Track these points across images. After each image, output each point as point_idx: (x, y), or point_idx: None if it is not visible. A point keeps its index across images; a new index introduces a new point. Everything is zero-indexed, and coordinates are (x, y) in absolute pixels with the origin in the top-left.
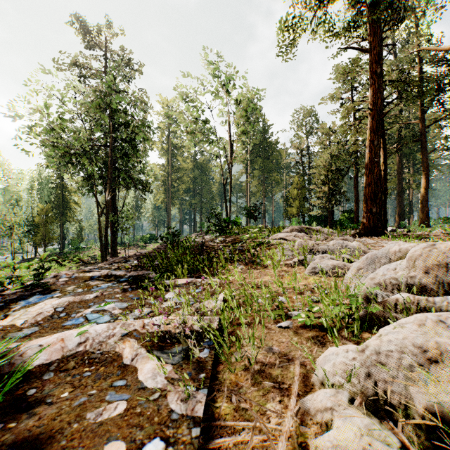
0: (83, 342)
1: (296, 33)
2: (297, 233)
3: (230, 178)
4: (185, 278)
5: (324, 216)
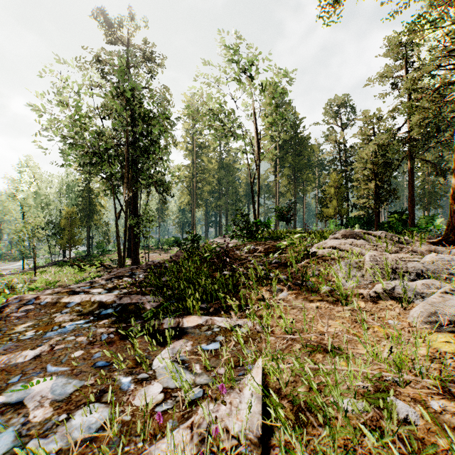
0: None
1: None
2: (352, 239)
3: (259, 176)
4: (196, 316)
5: (366, 217)
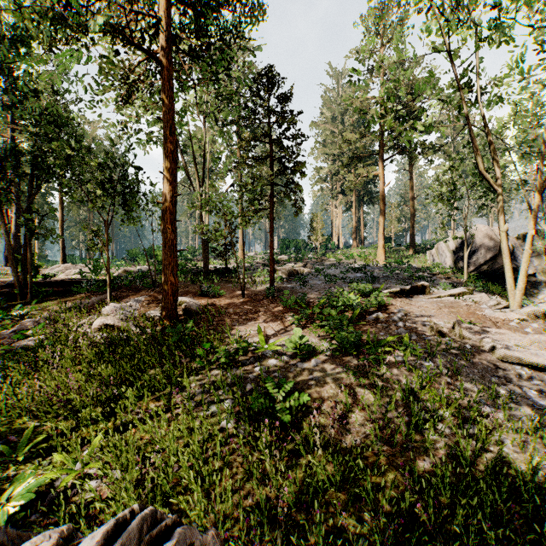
0: None
1: None
2: None
3: None
4: None
5: None
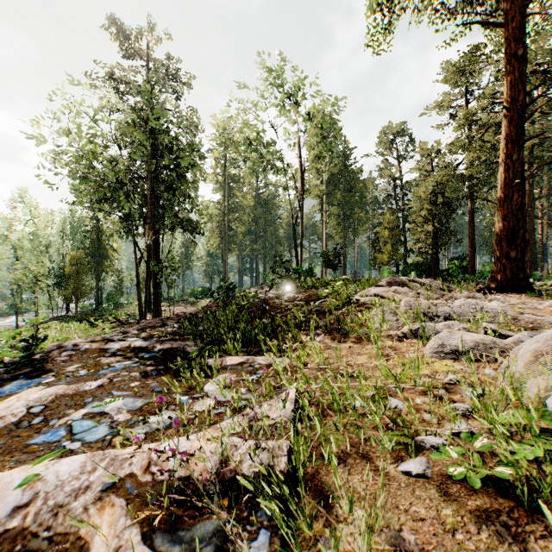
0: (24, 504)
1: (392, 14)
2: (397, 287)
3: (302, 216)
4: (238, 356)
5: (425, 264)
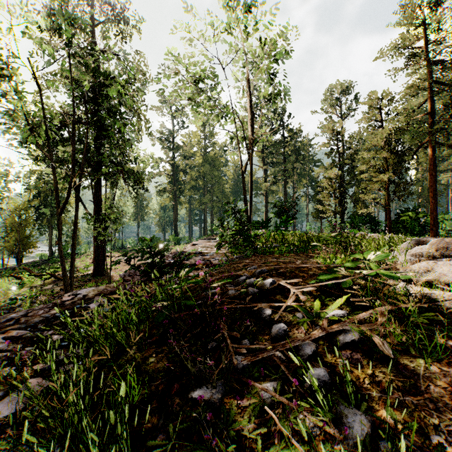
0: None
1: None
2: None
3: (251, 164)
4: None
5: (369, 216)
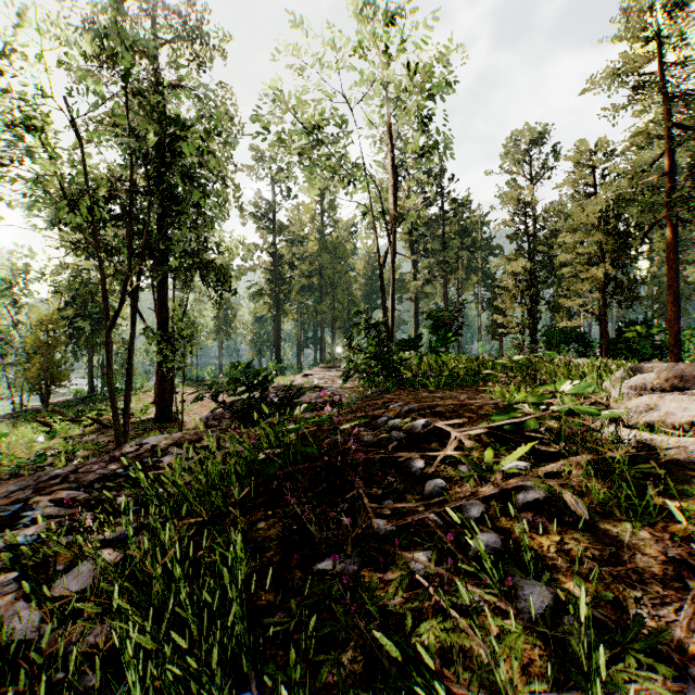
0: None
1: None
2: None
3: (394, 254)
4: None
5: (575, 332)
